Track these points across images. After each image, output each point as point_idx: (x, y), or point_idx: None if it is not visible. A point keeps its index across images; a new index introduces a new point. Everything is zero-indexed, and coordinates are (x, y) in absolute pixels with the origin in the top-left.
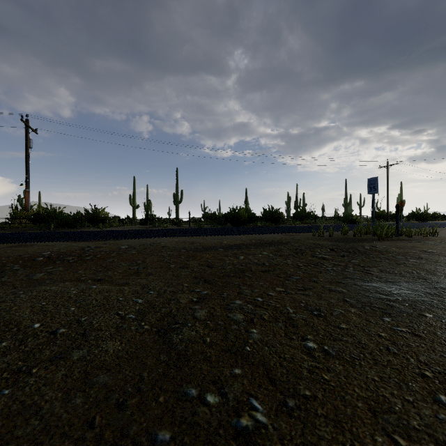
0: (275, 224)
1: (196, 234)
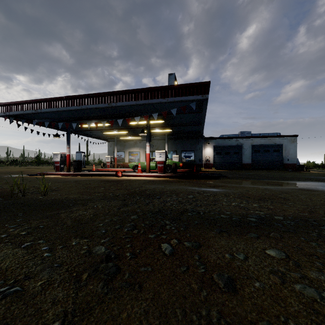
0: None
1: None
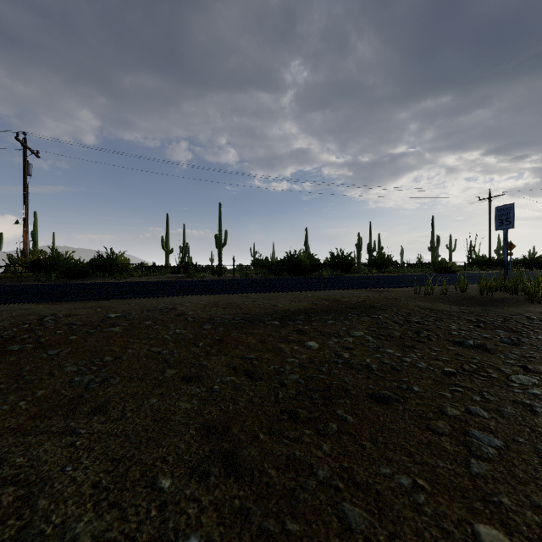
0: (346, 273)
1: (238, 290)
